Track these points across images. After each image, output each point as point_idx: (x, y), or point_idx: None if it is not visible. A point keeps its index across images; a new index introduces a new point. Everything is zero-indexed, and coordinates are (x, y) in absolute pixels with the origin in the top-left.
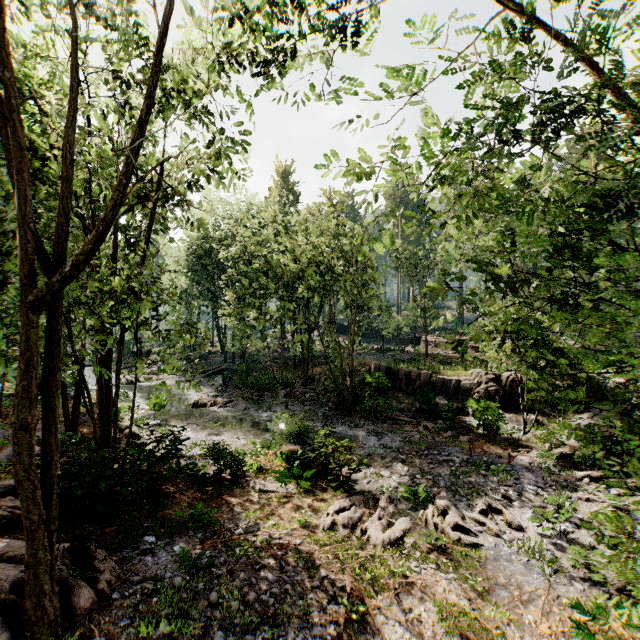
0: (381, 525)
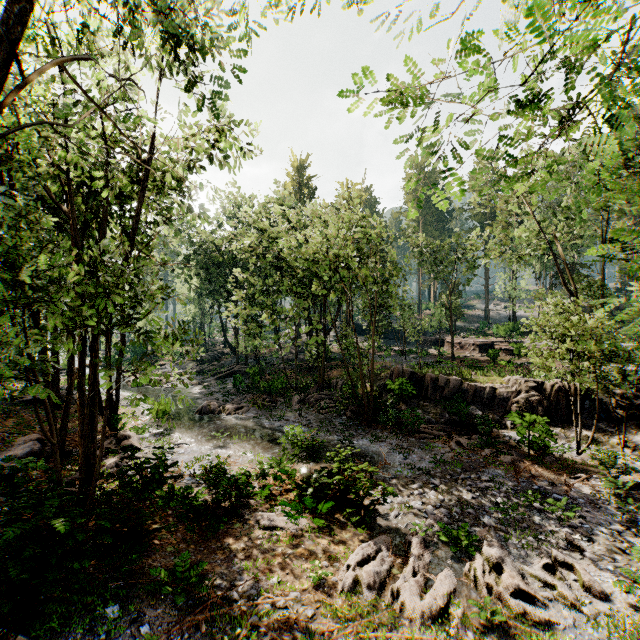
0: (417, 585)
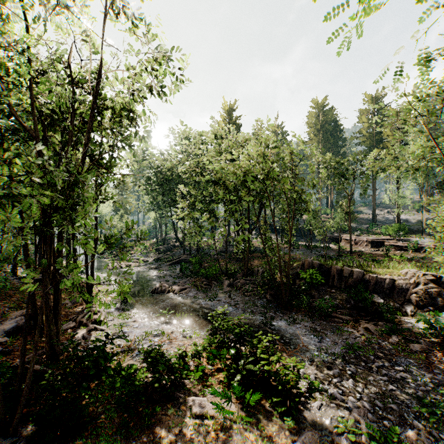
0: None
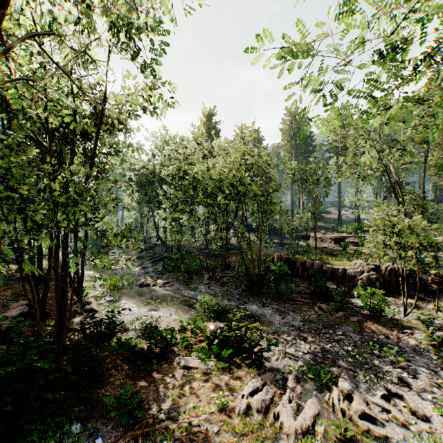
0: (292, 409)
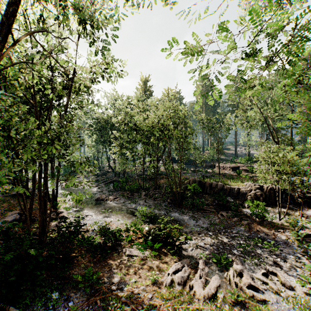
0: (201, 283)
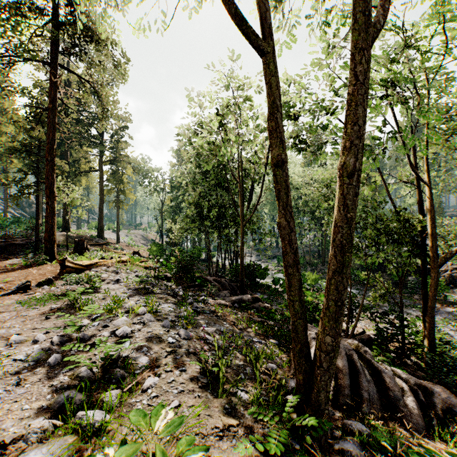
0: None
